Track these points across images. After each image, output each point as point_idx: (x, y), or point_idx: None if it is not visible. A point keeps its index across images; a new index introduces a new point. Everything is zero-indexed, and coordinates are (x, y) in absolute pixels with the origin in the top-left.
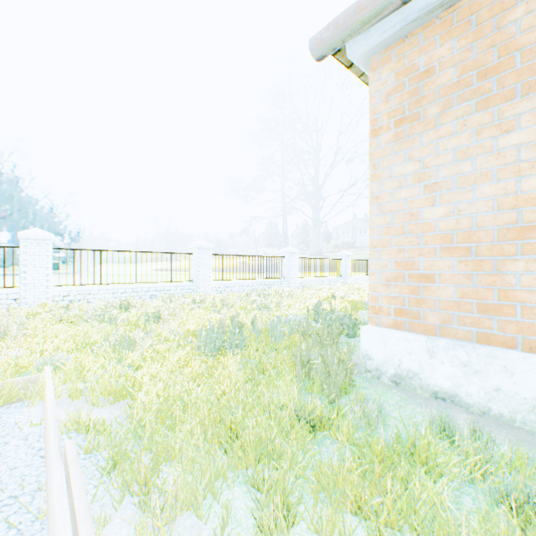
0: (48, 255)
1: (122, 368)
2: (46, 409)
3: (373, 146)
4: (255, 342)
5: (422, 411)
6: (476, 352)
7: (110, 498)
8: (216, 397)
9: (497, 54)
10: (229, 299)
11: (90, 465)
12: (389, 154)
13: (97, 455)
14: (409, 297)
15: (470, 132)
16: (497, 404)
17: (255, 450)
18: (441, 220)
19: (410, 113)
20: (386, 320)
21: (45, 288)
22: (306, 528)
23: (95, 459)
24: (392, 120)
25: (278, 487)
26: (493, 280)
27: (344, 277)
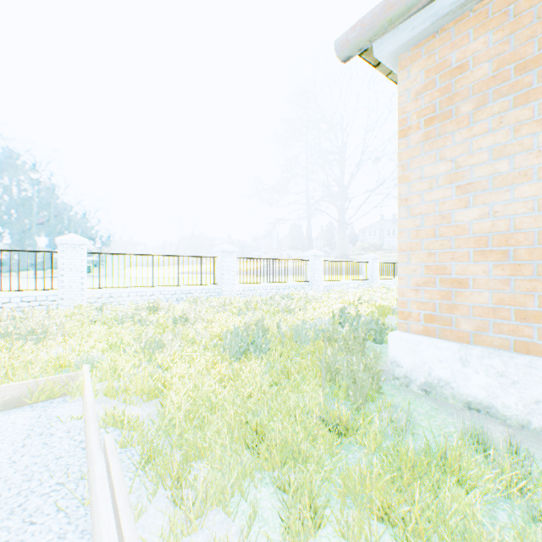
0: (83, 259)
1: (152, 369)
2: (86, 405)
3: (401, 147)
4: (279, 346)
5: (454, 422)
6: (513, 361)
7: (144, 491)
8: (242, 399)
9: (538, 46)
10: (254, 302)
11: (125, 458)
12: (418, 154)
13: (132, 449)
14: (440, 303)
15: (507, 129)
16: (537, 418)
17: (280, 452)
18: (475, 222)
19: (442, 111)
20: (415, 326)
21: (80, 290)
22: (332, 531)
23: (130, 453)
24: (422, 119)
25: (304, 490)
26: (533, 285)
27: (371, 281)
